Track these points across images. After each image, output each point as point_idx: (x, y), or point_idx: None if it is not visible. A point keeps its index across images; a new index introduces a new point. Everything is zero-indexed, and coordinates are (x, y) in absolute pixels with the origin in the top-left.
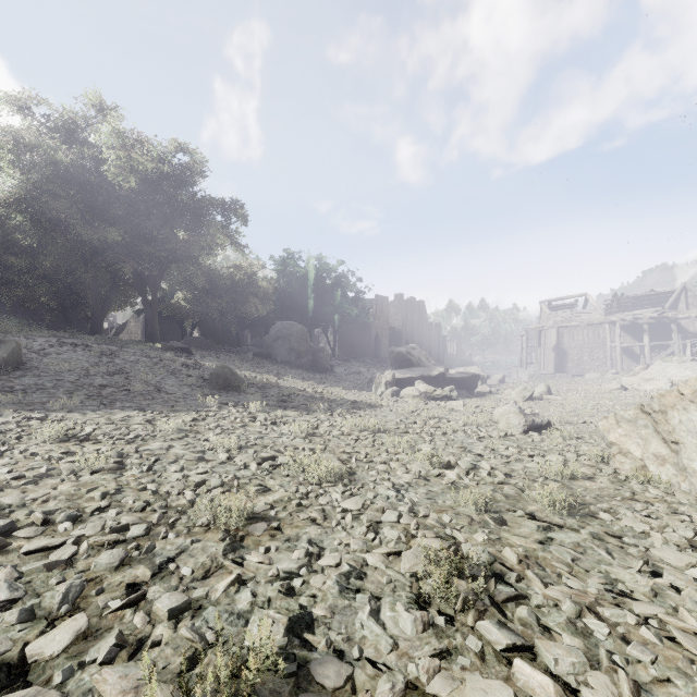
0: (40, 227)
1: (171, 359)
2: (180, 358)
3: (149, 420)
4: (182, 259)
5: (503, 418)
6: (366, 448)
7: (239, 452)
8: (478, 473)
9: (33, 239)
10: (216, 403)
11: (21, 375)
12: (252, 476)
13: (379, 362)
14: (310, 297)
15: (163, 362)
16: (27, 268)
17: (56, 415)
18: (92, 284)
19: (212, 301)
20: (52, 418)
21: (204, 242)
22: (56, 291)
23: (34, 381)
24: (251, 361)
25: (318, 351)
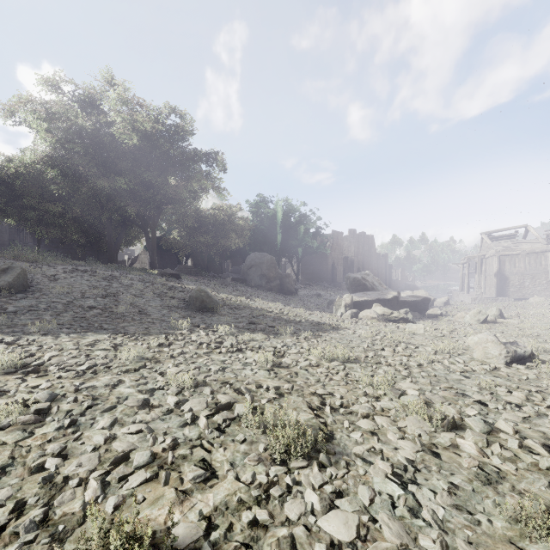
0: (68, 179)
1: (161, 283)
2: (169, 283)
3: (116, 345)
4: (174, 202)
5: (479, 347)
6: (339, 387)
7: (192, 392)
8: (500, 440)
9: (63, 189)
10: (187, 326)
11: (21, 297)
12: (196, 440)
13: (335, 286)
14: (278, 233)
15: (154, 285)
16: (61, 213)
17: (26, 339)
18: (107, 224)
19: (200, 236)
20: (22, 342)
21: (190, 186)
22: (84, 230)
23: (30, 303)
24: (229, 284)
25: (285, 276)
